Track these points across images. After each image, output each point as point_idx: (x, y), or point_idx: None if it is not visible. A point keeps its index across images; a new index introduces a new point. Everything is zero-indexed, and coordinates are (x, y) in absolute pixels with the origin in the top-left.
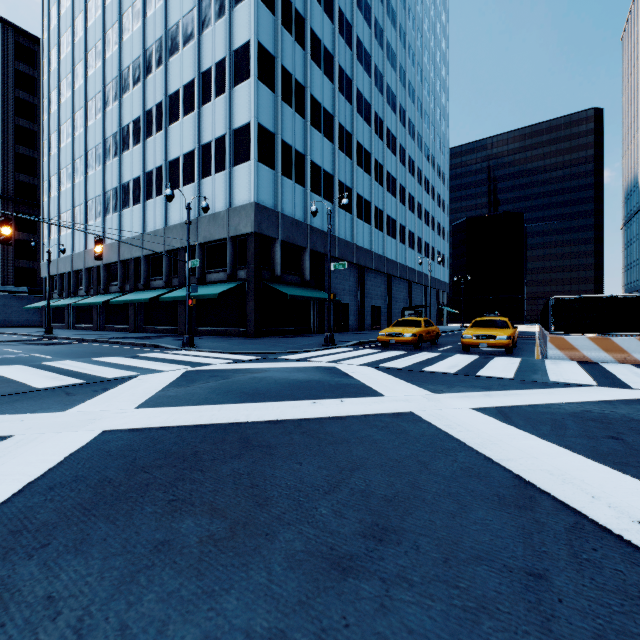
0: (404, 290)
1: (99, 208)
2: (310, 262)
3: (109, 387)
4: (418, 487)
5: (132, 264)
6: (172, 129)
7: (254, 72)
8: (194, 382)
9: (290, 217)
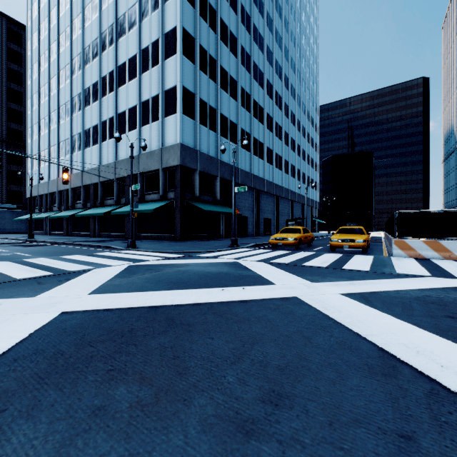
0: (287, 207)
1: (68, 147)
2: (220, 186)
3: (70, 278)
4: (304, 358)
5: (92, 188)
6: (120, 90)
7: (180, 49)
8: (134, 274)
9: (206, 154)
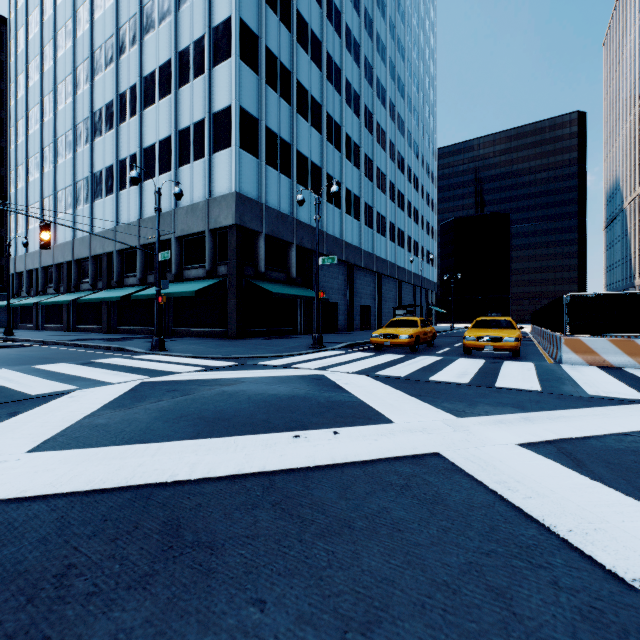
0: (394, 289)
1: (69, 199)
2: (297, 258)
3: (21, 410)
4: None
5: (104, 260)
6: (147, 113)
7: (235, 50)
8: (142, 400)
9: (275, 210)
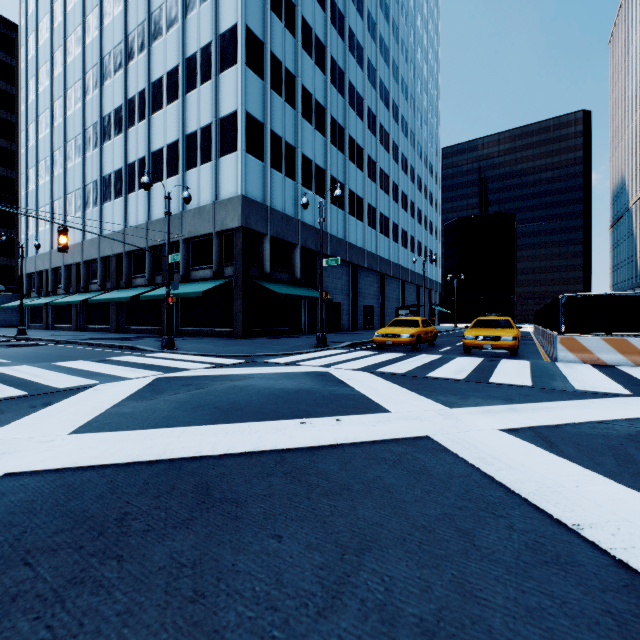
0: (397, 289)
1: (79, 202)
2: (301, 259)
3: (53, 401)
4: (472, 594)
5: (113, 261)
6: (155, 118)
7: (241, 57)
8: (160, 393)
9: (280, 212)
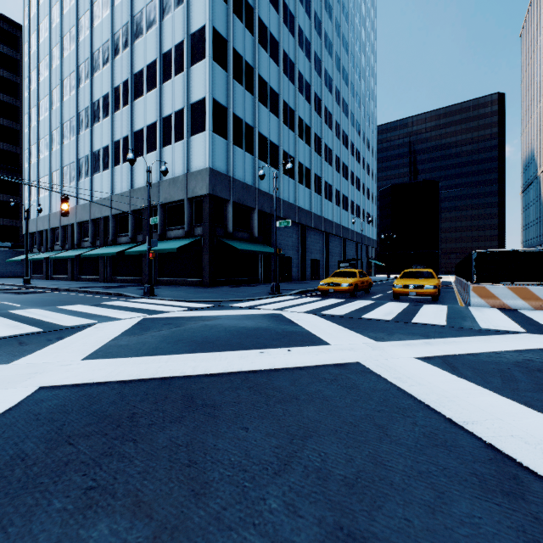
0: (339, 246)
1: (73, 173)
2: (258, 221)
3: (64, 336)
4: (381, 463)
5: (102, 222)
6: (137, 103)
7: (209, 53)
8: (148, 330)
9: (241, 181)
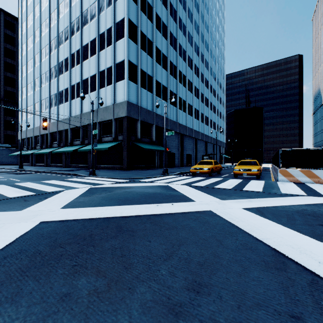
0: (203, 146)
1: (47, 104)
2: (155, 131)
3: (48, 196)
4: (217, 256)
5: (64, 132)
6: (84, 63)
7: (126, 34)
8: (94, 194)
9: (145, 108)
